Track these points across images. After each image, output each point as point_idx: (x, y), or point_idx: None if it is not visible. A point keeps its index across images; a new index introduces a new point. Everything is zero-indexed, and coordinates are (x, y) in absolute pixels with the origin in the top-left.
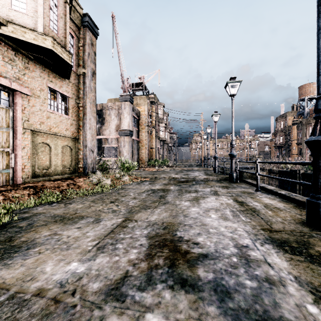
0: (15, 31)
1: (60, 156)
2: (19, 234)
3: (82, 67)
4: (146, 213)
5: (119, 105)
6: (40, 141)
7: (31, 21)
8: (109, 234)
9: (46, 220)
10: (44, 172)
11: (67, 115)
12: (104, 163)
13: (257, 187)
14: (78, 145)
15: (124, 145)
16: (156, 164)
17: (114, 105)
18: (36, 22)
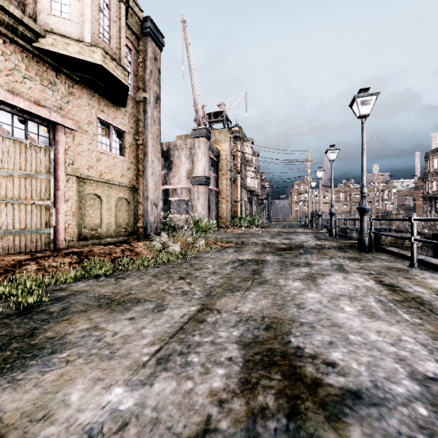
0: (55, 44)
1: (114, 211)
2: (46, 325)
3: (142, 91)
4: (233, 298)
5: (191, 142)
6: (88, 192)
7: (76, 28)
8: (176, 333)
9: (88, 303)
10: (93, 233)
11: (123, 156)
12: (171, 222)
13: (411, 261)
14: (137, 197)
15: (198, 197)
16: (242, 223)
17: (185, 143)
18: (82, 30)
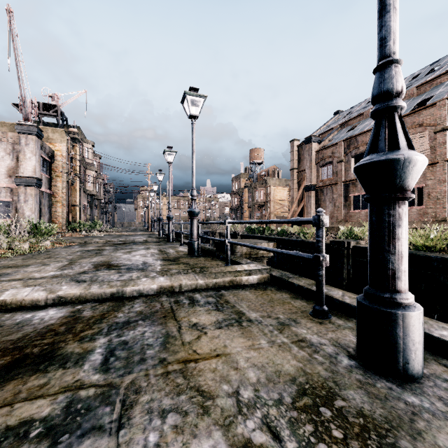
0: None
1: None
2: None
3: None
4: (86, 259)
5: (15, 137)
6: None
7: None
8: (63, 267)
9: None
10: None
11: None
12: (1, 226)
13: (181, 243)
14: None
15: (26, 199)
16: (82, 228)
17: (5, 135)
18: None
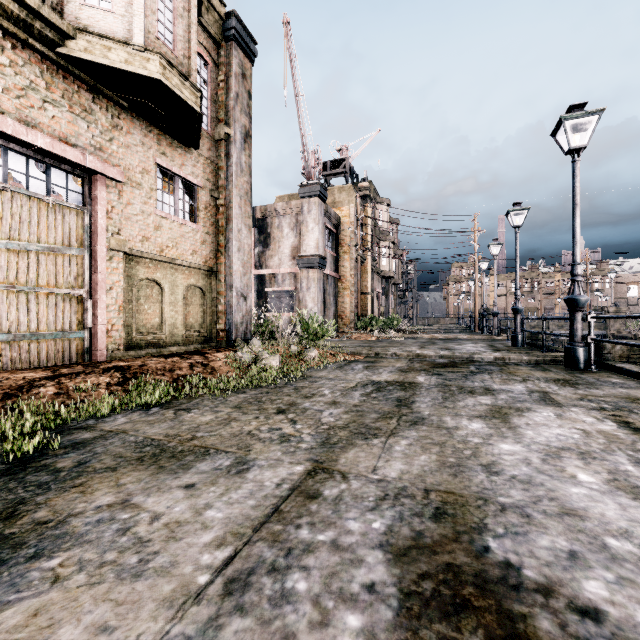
0: (90, 49)
1: (182, 306)
2: (42, 494)
3: (223, 125)
4: (369, 450)
5: (298, 205)
6: (142, 276)
7: (122, 25)
8: (266, 521)
9: (122, 454)
10: (150, 339)
11: (195, 222)
12: (268, 323)
13: None
14: (216, 285)
15: (308, 286)
16: (374, 326)
17: (289, 206)
18: (131, 27)
